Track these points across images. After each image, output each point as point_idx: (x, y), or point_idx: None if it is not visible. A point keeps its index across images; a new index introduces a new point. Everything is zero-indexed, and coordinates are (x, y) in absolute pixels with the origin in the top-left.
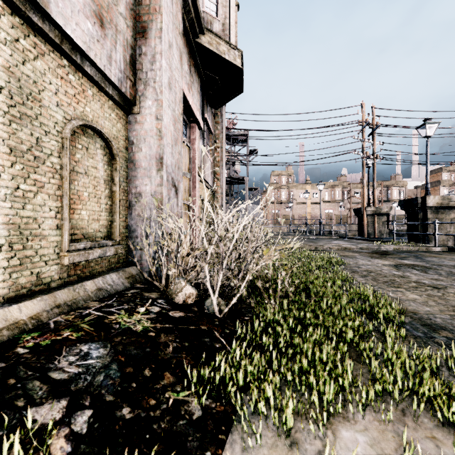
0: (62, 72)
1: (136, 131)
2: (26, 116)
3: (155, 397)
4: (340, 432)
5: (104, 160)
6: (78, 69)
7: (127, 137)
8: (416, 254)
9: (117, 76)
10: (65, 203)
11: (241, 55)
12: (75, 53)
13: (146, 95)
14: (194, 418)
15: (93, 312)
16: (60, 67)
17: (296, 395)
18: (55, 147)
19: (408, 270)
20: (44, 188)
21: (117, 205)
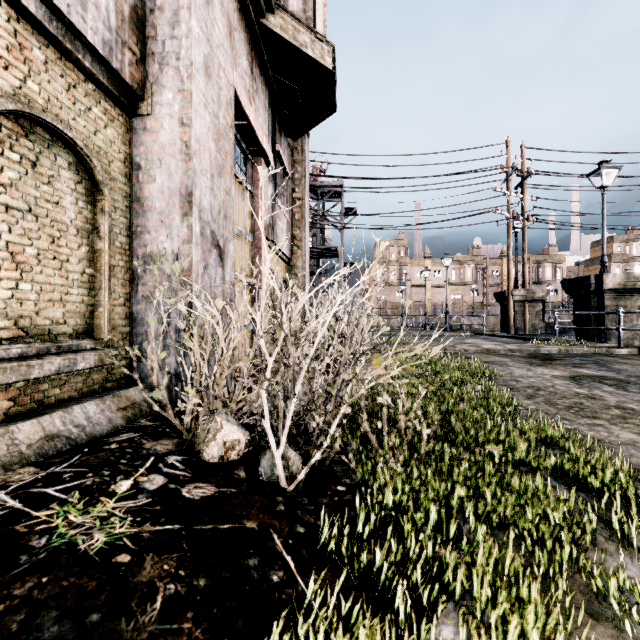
0: None
1: (146, 146)
2: None
3: None
4: None
5: (78, 191)
6: None
7: (129, 156)
8: (595, 358)
9: (101, 35)
10: None
11: (332, 52)
12: None
13: (162, 82)
14: None
15: (4, 499)
16: None
17: None
18: None
19: (595, 386)
20: None
21: (105, 276)
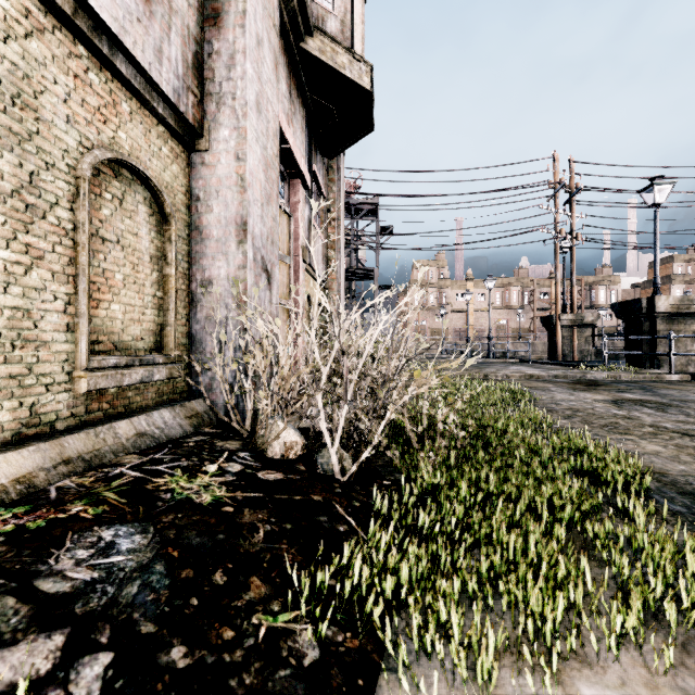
0: (77, 67)
1: (204, 180)
2: (11, 134)
3: (233, 625)
4: (579, 690)
5: (151, 223)
6: (105, 65)
7: (189, 189)
8: (643, 384)
9: (172, 84)
10: (81, 288)
11: (370, 72)
12: (98, 36)
13: (219, 120)
14: (306, 664)
15: (127, 472)
16: (73, 57)
17: (486, 618)
18: (64, 192)
19: (636, 408)
20: (44, 259)
21: (172, 299)
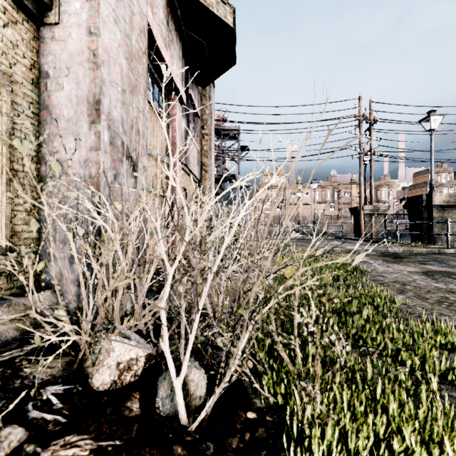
0: None
1: (54, 55)
2: None
3: None
4: None
5: None
6: None
7: (37, 64)
8: (433, 257)
9: None
10: None
11: (233, 14)
12: None
13: None
14: None
15: None
16: None
17: None
18: None
19: (448, 280)
20: None
21: (3, 180)
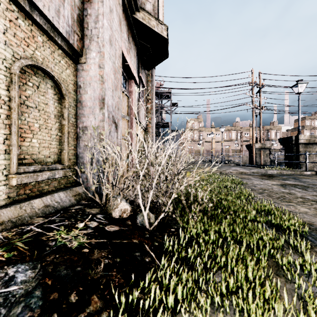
0: (11, 16)
1: (83, 77)
2: None
3: None
4: None
5: (55, 98)
6: (28, 16)
7: (76, 82)
8: (294, 176)
9: (65, 29)
10: (13, 131)
11: (166, 29)
12: (23, 1)
13: (90, 48)
14: None
15: (34, 228)
16: (9, 10)
17: None
18: (3, 81)
19: (292, 188)
20: None
21: (66, 136)
